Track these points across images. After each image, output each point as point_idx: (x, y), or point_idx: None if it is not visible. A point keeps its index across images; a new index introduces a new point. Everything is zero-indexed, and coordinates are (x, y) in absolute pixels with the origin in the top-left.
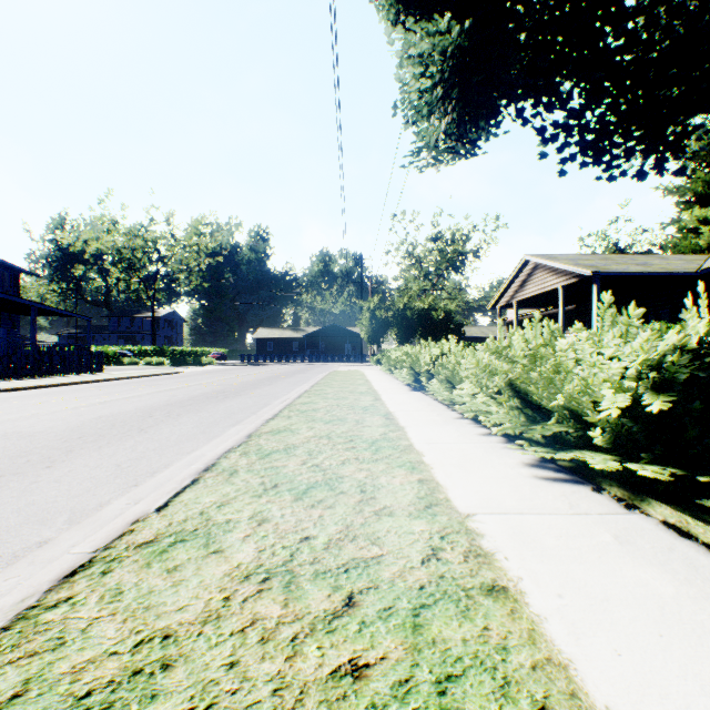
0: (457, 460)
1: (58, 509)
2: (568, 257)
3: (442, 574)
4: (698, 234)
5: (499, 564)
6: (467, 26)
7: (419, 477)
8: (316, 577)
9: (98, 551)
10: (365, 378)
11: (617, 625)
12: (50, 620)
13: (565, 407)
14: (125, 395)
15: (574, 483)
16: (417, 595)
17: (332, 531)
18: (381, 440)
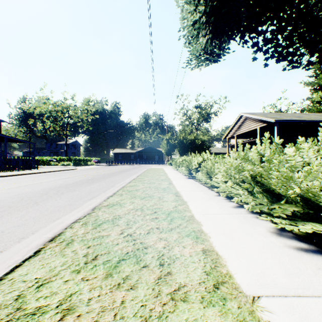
0: (225, 229)
1: None
2: (261, 114)
3: None
4: (320, 104)
5: None
6: None
7: (203, 247)
8: None
9: None
10: (164, 172)
11: None
12: None
13: (298, 194)
14: (41, 181)
15: (317, 253)
16: None
17: None
18: (173, 212)
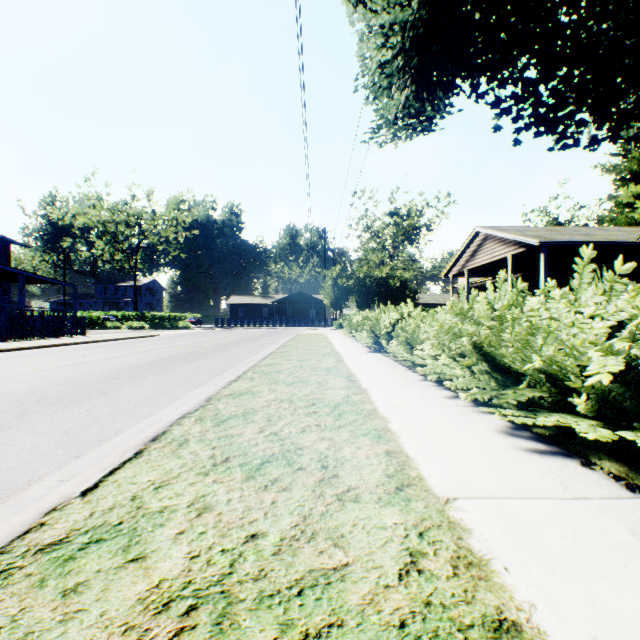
0: (425, 427)
1: None
2: (516, 229)
3: (427, 598)
4: (633, 209)
5: (500, 579)
6: None
7: (387, 448)
8: (259, 605)
9: None
10: (328, 341)
11: None
12: None
13: (541, 371)
14: (99, 357)
15: (558, 455)
16: (397, 639)
17: (285, 526)
18: (343, 404)
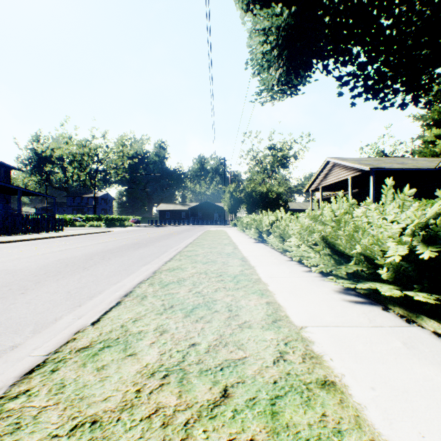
0: (290, 289)
1: (26, 322)
2: (354, 159)
3: (288, 371)
4: (435, 145)
5: (327, 363)
6: (293, 10)
7: (267, 300)
8: (201, 374)
9: (50, 354)
10: (227, 235)
11: (417, 412)
12: (11, 409)
13: (361, 254)
14: (76, 245)
15: (369, 304)
16: (272, 388)
17: (210, 339)
18: (239, 275)
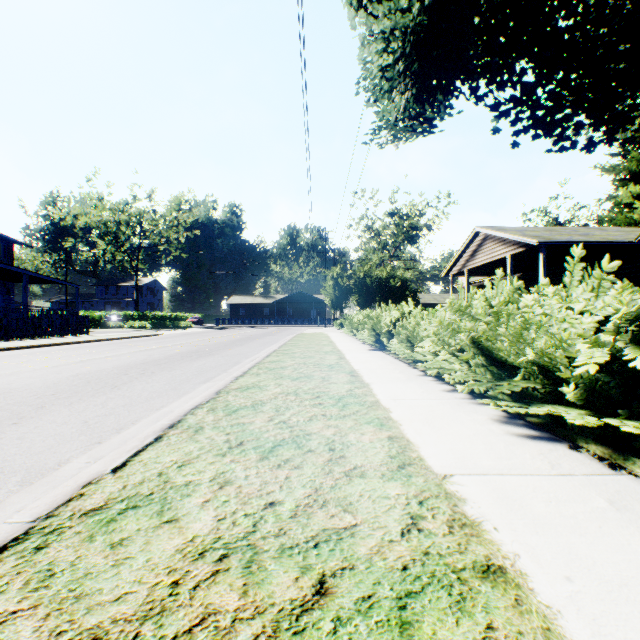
0: (425, 417)
1: (13, 469)
2: (515, 229)
3: (426, 549)
4: (632, 209)
5: (489, 536)
6: (427, 3)
7: (389, 434)
8: (282, 554)
9: (37, 521)
10: (329, 340)
11: None
12: None
13: (534, 363)
14: (105, 354)
15: (548, 440)
16: (401, 578)
17: (299, 496)
18: (347, 397)
